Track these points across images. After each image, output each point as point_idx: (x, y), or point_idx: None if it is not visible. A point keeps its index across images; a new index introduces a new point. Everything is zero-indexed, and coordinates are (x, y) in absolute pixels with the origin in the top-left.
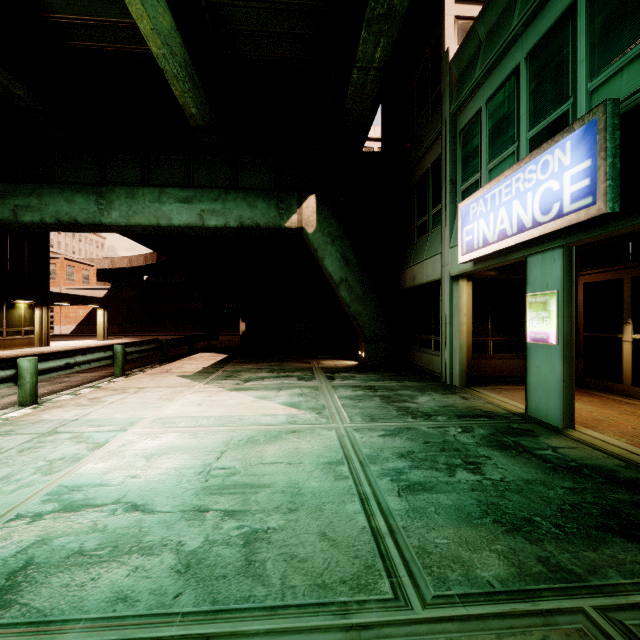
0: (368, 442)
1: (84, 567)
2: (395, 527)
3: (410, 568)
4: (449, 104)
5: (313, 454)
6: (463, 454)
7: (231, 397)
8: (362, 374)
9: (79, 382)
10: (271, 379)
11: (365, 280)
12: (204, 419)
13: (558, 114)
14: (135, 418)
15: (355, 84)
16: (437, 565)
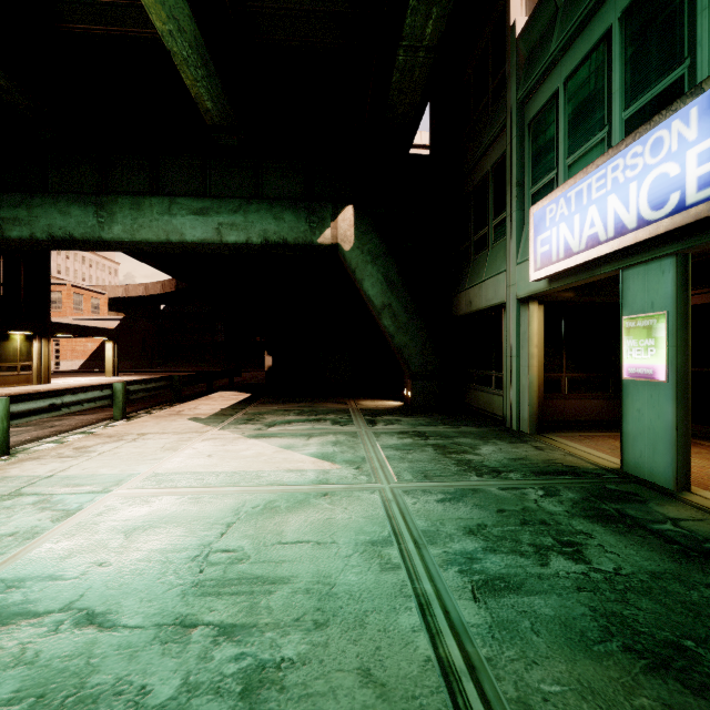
0: (423, 510)
1: None
2: (475, 659)
3: None
4: (516, 89)
5: (350, 528)
6: (553, 529)
7: (249, 446)
8: (409, 417)
9: (71, 426)
10: (300, 423)
11: (412, 306)
12: (212, 476)
13: (668, 83)
14: (125, 474)
15: (401, 69)
16: None
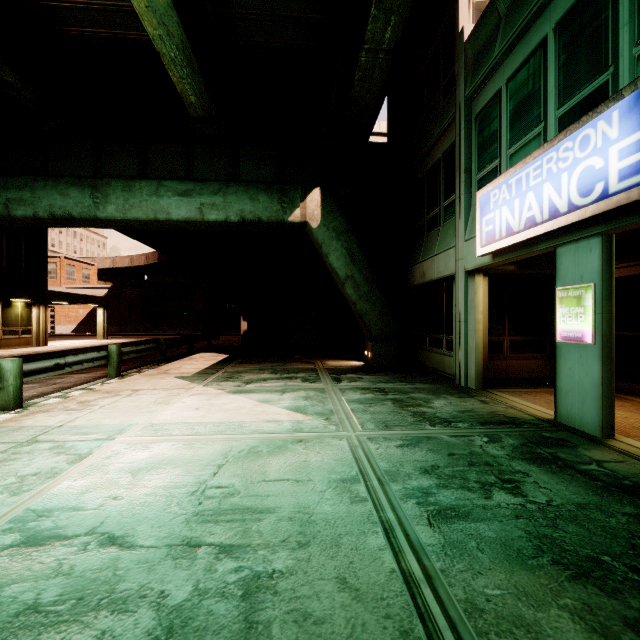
0: (385, 454)
1: (35, 631)
2: (431, 570)
3: (460, 635)
4: (464, 87)
5: (323, 469)
6: (496, 469)
7: (231, 400)
8: (370, 375)
9: (72, 383)
10: (274, 381)
11: (372, 277)
12: (201, 426)
13: (595, 87)
14: (125, 424)
15: (363, 68)
16: (495, 630)
